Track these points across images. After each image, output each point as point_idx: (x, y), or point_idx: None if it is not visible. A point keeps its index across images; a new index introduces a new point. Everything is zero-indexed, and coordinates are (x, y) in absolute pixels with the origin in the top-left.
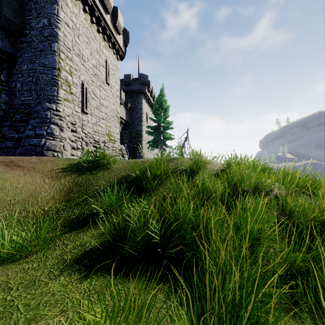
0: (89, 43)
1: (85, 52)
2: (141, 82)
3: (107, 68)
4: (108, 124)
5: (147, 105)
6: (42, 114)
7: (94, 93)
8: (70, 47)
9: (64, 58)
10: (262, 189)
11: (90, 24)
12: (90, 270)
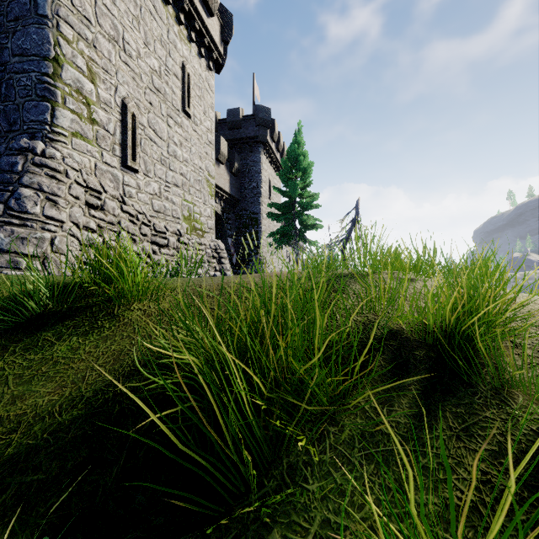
0: (141, 19)
1: (131, 37)
2: (259, 121)
3: (186, 82)
4: (188, 196)
5: (270, 167)
6: (3, 161)
7: (155, 130)
8: (91, 17)
9: (73, 38)
10: None
11: None
12: None
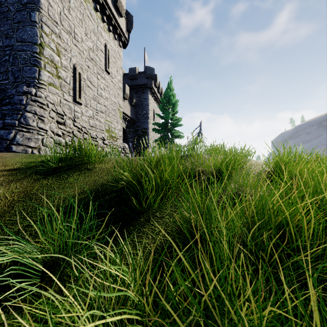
0: (83, 21)
1: (78, 30)
2: (148, 75)
3: (107, 54)
4: (108, 118)
5: (154, 102)
6: (15, 99)
7: (90, 81)
8: (58, 21)
9: (49, 33)
10: None
11: None
12: None
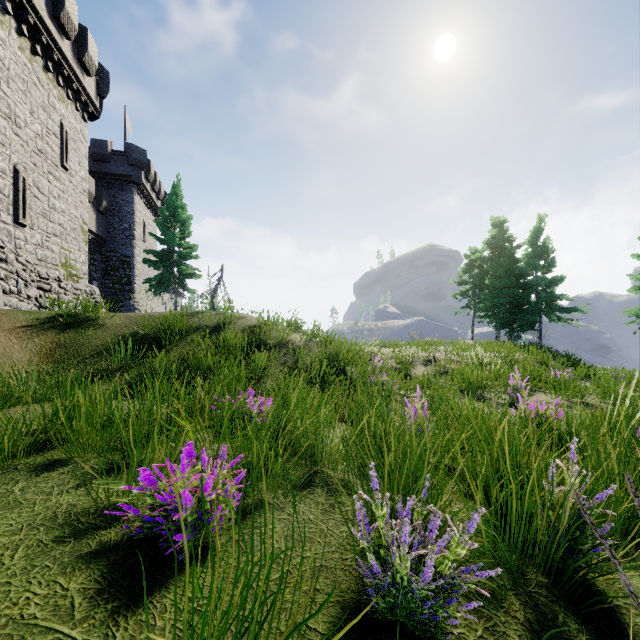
0: (27, 92)
1: (21, 110)
2: (133, 161)
3: (65, 139)
4: (65, 244)
5: (145, 207)
6: None
7: (38, 187)
8: None
9: None
10: (286, 342)
11: (30, 57)
12: (124, 399)
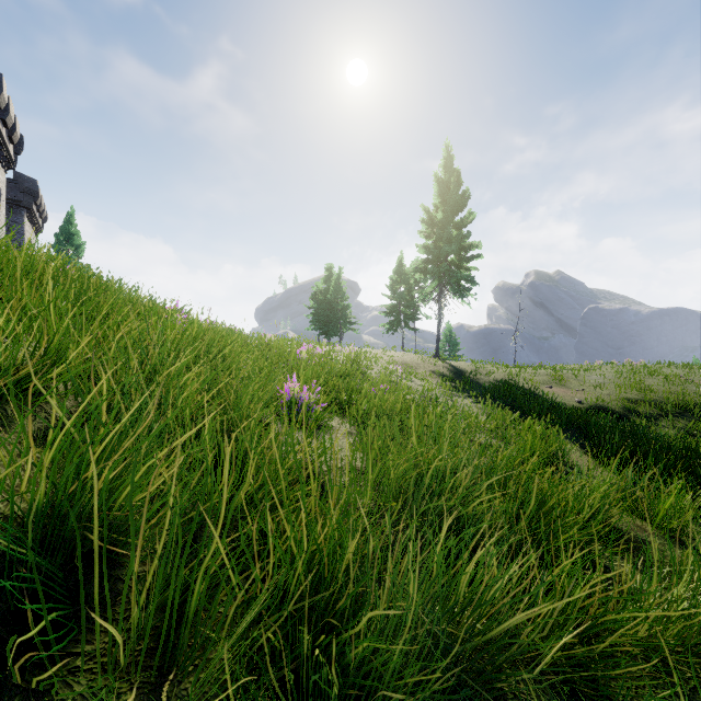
0: None
1: None
2: (25, 189)
3: None
4: None
5: (30, 226)
6: None
7: None
8: None
9: None
10: None
11: None
12: None
